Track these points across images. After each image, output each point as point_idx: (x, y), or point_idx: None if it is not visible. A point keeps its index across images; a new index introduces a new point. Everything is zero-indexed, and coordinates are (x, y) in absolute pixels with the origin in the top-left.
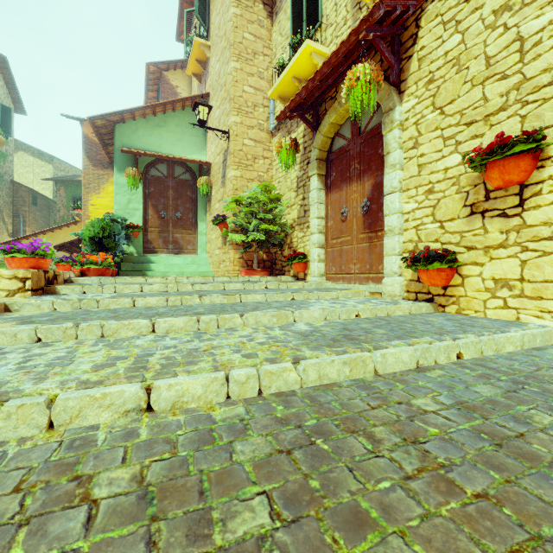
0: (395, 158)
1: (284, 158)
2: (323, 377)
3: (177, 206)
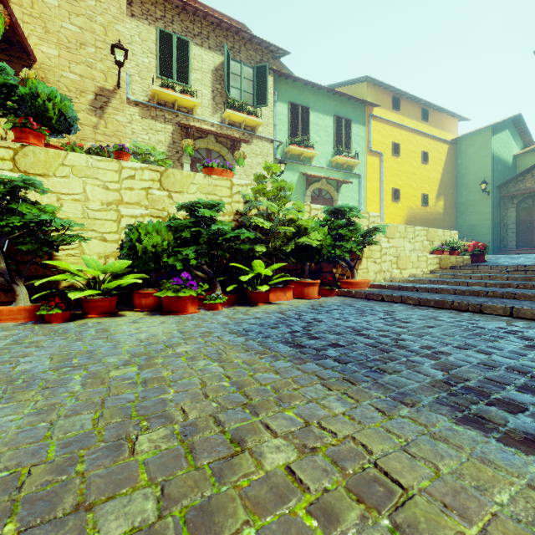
0: None
1: (193, 152)
2: None
3: None
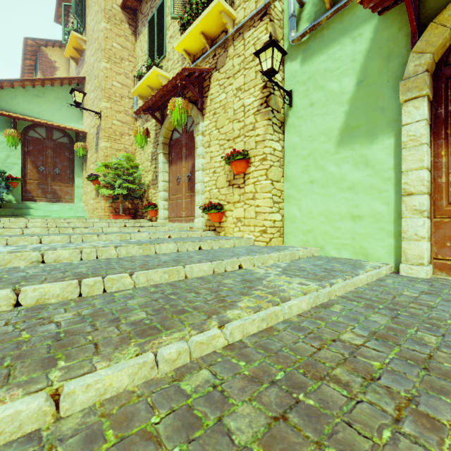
0: (199, 151)
1: (139, 141)
2: (129, 253)
3: (56, 163)
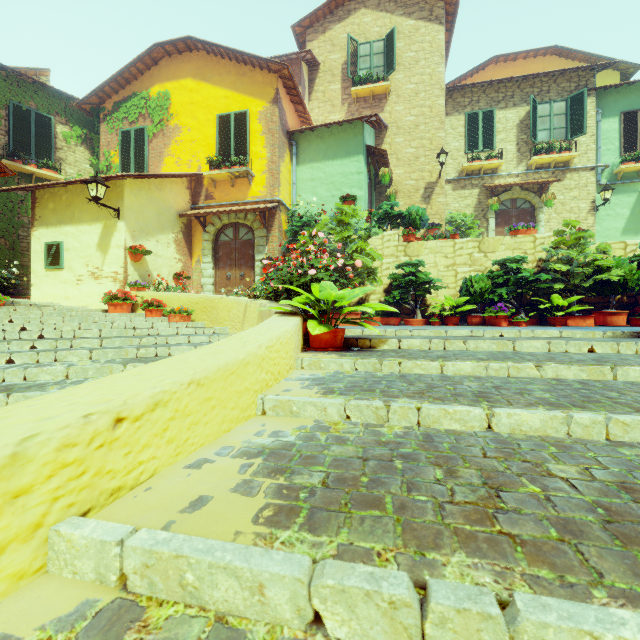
0: (543, 224)
1: (498, 208)
2: None
3: (368, 203)
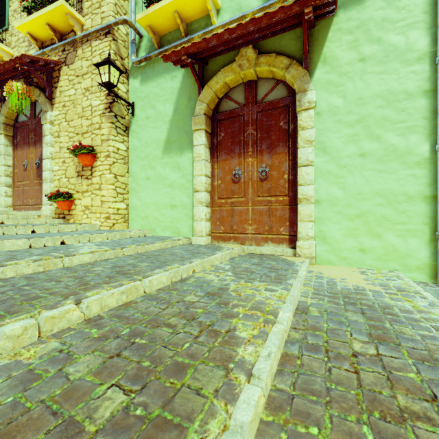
0: (48, 140)
1: None
2: None
3: None
